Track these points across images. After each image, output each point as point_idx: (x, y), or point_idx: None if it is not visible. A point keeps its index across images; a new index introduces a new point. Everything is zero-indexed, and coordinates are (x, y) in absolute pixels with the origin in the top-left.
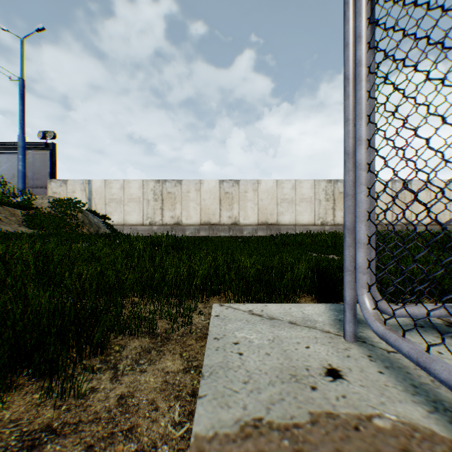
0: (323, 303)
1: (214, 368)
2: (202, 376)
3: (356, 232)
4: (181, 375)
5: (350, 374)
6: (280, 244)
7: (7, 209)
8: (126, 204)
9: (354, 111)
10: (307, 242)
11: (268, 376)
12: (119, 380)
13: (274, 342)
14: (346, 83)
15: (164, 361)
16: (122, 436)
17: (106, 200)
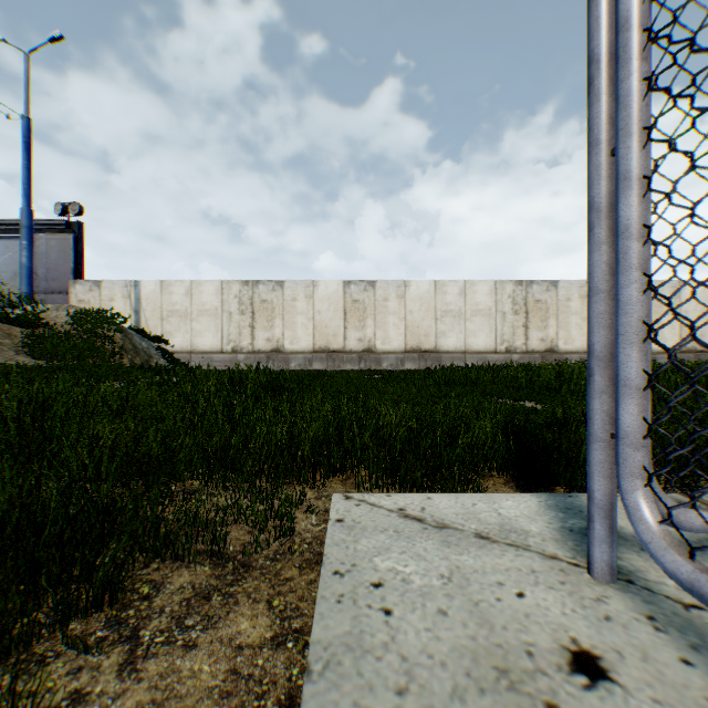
0: (525, 488)
1: (333, 650)
2: (307, 672)
3: (618, 365)
4: (266, 654)
5: (623, 668)
6: (442, 382)
7: None
8: (194, 319)
9: (610, 126)
10: (486, 380)
11: (449, 674)
12: (136, 670)
13: (452, 581)
14: (594, 71)
15: (236, 619)
16: None
17: (163, 313)
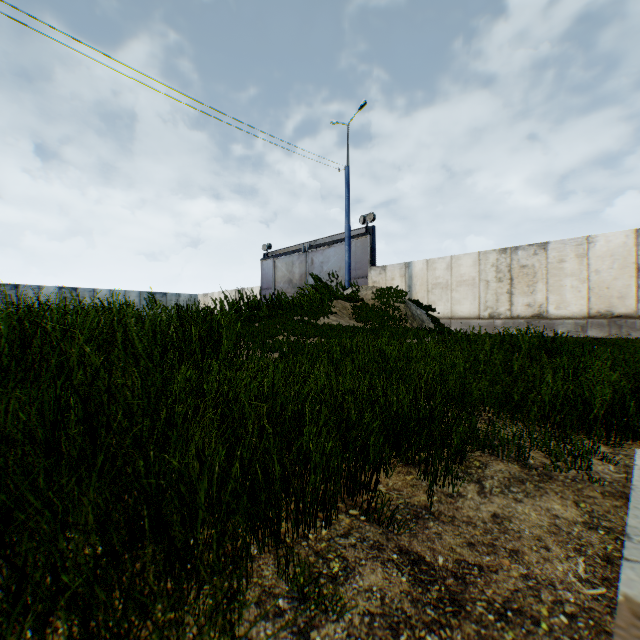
0: None
1: None
2: (625, 536)
3: None
4: (579, 527)
5: None
6: None
7: (339, 302)
8: (453, 289)
9: None
10: None
11: None
12: (487, 497)
13: None
14: None
15: (548, 501)
16: (505, 553)
17: (428, 287)
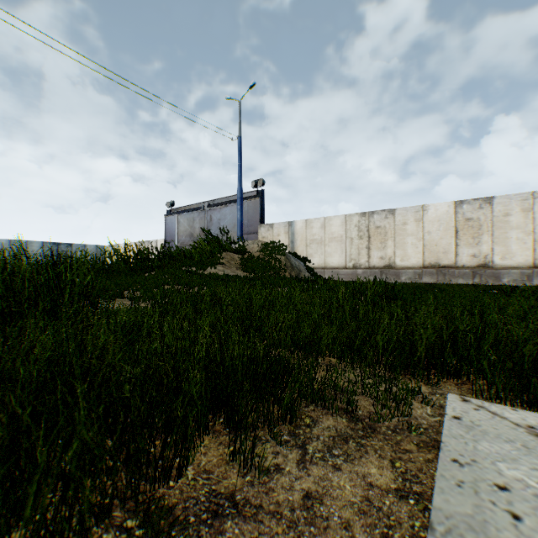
0: None
1: (454, 522)
2: (430, 527)
3: None
4: (391, 498)
5: None
6: None
7: (228, 254)
8: (326, 244)
9: None
10: None
11: None
12: (306, 467)
13: None
14: None
15: (366, 463)
16: None
17: (306, 242)
